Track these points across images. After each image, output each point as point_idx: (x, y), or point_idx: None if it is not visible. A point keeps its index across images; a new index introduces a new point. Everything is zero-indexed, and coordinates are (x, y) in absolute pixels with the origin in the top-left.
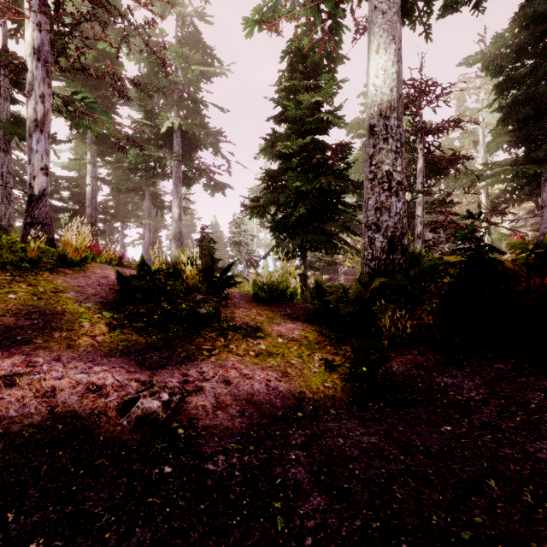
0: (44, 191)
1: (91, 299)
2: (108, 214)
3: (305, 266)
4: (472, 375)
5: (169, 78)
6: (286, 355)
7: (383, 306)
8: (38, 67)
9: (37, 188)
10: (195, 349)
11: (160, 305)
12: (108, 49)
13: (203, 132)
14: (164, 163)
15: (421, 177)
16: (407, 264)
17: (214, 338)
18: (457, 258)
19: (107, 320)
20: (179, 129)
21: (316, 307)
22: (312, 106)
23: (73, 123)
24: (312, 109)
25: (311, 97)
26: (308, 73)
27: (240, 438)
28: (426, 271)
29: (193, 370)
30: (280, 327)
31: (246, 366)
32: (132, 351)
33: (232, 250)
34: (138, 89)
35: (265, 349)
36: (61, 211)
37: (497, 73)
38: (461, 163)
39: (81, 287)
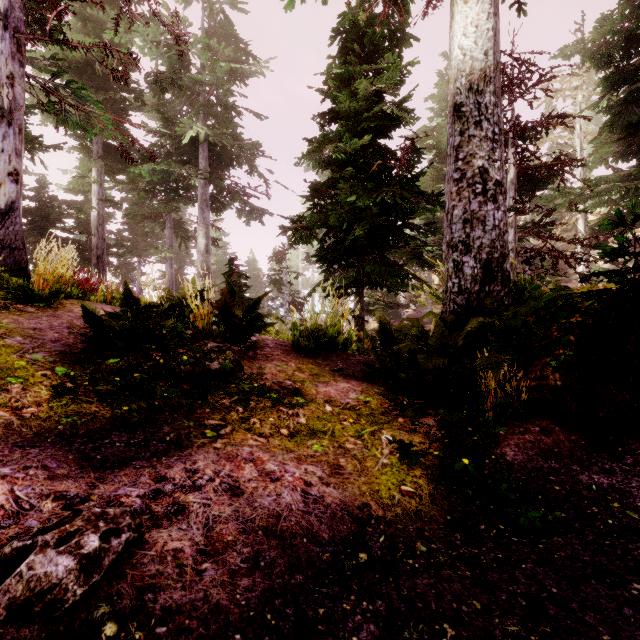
0: (13, 203)
1: (46, 348)
2: (122, 246)
3: (362, 306)
4: (639, 471)
5: (193, 76)
6: (338, 435)
7: (492, 358)
8: (4, 37)
9: (3, 200)
10: (193, 426)
11: (149, 357)
12: (117, 40)
13: (236, 144)
14: (189, 184)
15: (513, 190)
16: (510, 298)
17: (227, 408)
18: (585, 289)
19: (56, 381)
20: (205, 141)
21: (381, 359)
22: (371, 100)
23: (58, 119)
24: (371, 101)
25: (370, 85)
26: (365, 57)
27: (241, 638)
28: (542, 307)
29: (179, 468)
30: (329, 389)
31: (272, 456)
32: (81, 434)
33: (272, 292)
34: (155, 92)
35: (305, 423)
36: (65, 243)
37: (604, 64)
38: (567, 171)
39: (38, 330)
